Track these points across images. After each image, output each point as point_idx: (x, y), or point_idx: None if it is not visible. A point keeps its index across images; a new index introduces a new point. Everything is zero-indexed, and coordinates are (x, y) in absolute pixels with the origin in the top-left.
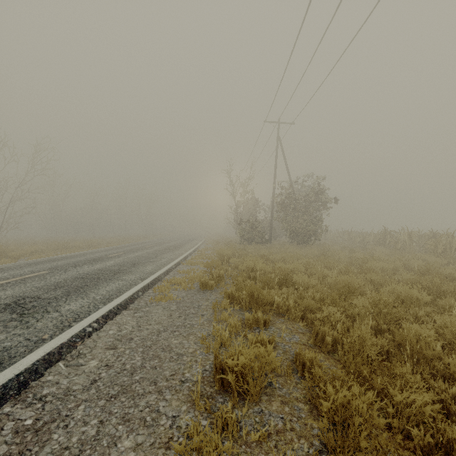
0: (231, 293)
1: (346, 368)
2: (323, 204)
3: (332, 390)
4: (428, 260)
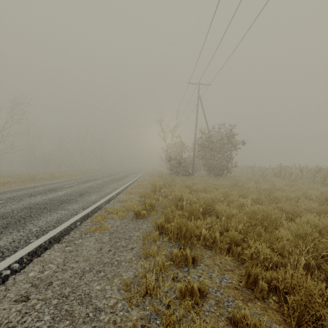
0: (160, 223)
1: None
2: (233, 146)
3: None
4: (320, 190)
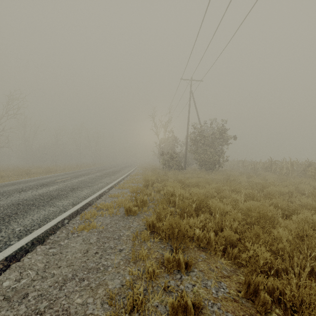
0: (151, 222)
1: None
2: (225, 140)
3: None
4: (312, 184)
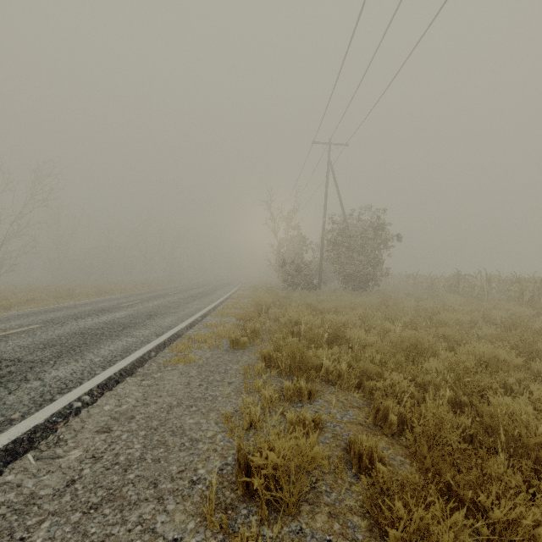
0: (267, 353)
1: (419, 464)
2: (384, 242)
3: (403, 511)
4: (512, 310)
